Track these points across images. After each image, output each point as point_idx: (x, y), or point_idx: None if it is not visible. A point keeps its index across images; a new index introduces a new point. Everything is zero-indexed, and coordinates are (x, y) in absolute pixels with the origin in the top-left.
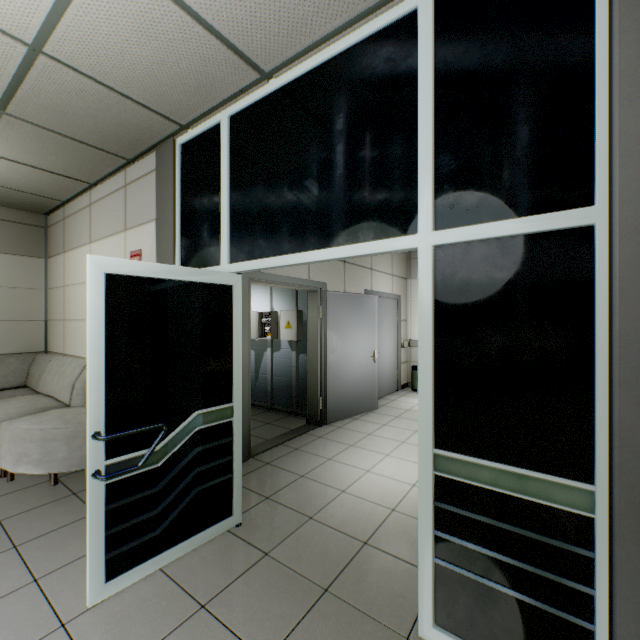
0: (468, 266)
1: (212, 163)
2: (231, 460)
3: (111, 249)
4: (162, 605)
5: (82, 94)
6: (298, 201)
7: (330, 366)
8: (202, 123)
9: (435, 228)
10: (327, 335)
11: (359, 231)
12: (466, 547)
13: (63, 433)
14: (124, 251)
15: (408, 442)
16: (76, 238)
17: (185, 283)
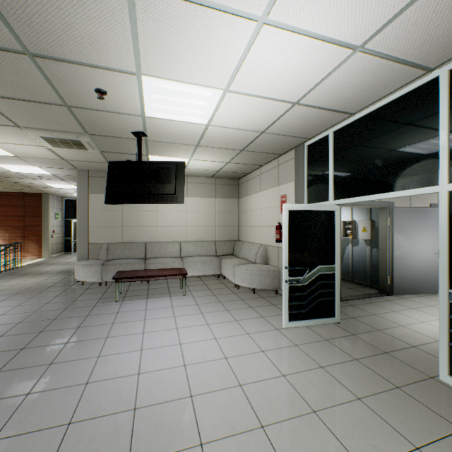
0: None
1: (323, 153)
2: (334, 291)
3: (270, 194)
4: (309, 334)
5: (272, 139)
6: (370, 170)
7: (396, 257)
8: (318, 136)
9: (449, 182)
10: (393, 236)
11: (405, 184)
12: None
13: (257, 272)
14: (277, 195)
15: None
16: (253, 189)
17: (314, 211)
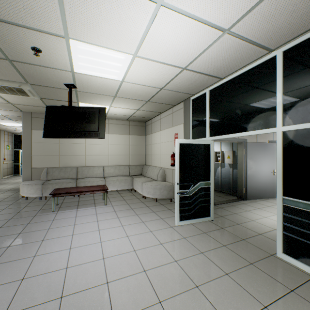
0: (295, 137)
1: (203, 105)
2: (209, 199)
3: (167, 133)
4: (193, 230)
5: (168, 94)
6: (233, 117)
7: (248, 175)
8: (199, 93)
9: (283, 125)
10: (247, 161)
11: (255, 126)
12: (294, 228)
13: (158, 187)
14: (172, 133)
15: None
16: (155, 129)
17: (197, 144)
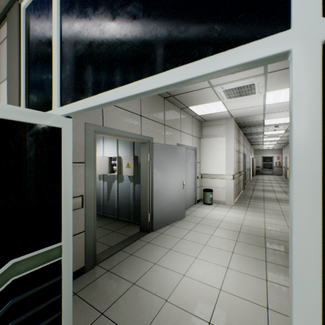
0: None
1: (47, 17)
2: (59, 298)
3: None
4: None
5: None
6: (121, 31)
7: (155, 192)
8: None
9: (322, 16)
10: (153, 172)
11: (193, 48)
12: None
13: None
14: None
15: (208, 245)
16: None
17: None
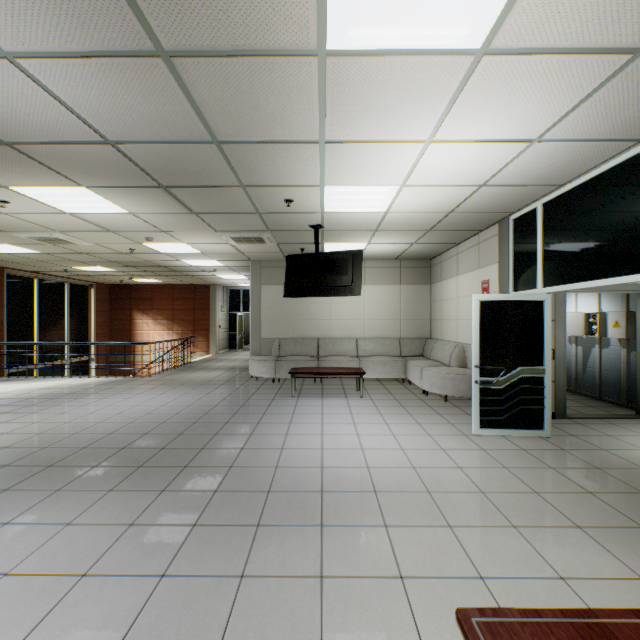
0: None
1: (531, 230)
2: (542, 399)
3: (469, 279)
4: (503, 443)
5: (464, 217)
6: (583, 252)
7: None
8: (525, 208)
9: None
10: None
11: (620, 269)
12: None
13: (449, 376)
14: (477, 281)
15: None
16: (448, 273)
17: (514, 301)
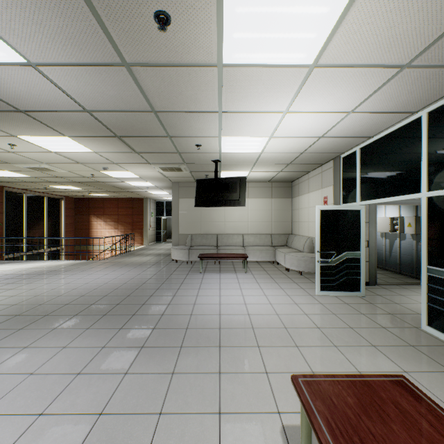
0: (438, 204)
1: (353, 165)
2: (359, 272)
3: (316, 195)
4: (334, 300)
5: (311, 156)
6: (383, 180)
7: None
8: (349, 151)
9: (427, 191)
10: None
11: (403, 191)
12: (437, 299)
13: (303, 258)
14: (321, 196)
15: None
16: (303, 191)
17: (342, 210)
